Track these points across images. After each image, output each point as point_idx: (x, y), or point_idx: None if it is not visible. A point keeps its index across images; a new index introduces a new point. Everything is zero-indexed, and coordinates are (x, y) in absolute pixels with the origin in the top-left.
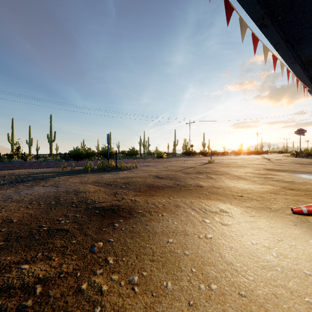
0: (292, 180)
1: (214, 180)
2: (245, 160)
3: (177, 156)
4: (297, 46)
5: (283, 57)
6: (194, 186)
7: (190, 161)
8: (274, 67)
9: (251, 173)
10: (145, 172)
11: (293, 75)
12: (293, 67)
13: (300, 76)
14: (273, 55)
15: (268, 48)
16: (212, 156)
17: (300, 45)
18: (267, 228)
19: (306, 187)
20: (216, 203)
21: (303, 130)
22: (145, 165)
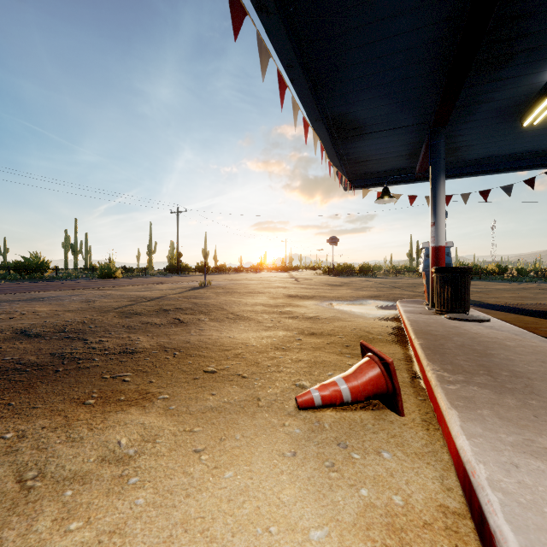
0: (317, 313)
1: (182, 328)
2: (264, 280)
3: (149, 275)
4: (321, 90)
5: (303, 103)
6: (113, 354)
7: (167, 284)
8: (282, 99)
9: (263, 305)
10: (3, 320)
11: (316, 136)
12: (318, 128)
13: (328, 148)
14: (279, 73)
15: (268, 49)
16: (218, 274)
17: (325, 90)
18: (214, 510)
19: (333, 328)
20: (117, 418)
21: (336, 238)
22: (35, 296)
